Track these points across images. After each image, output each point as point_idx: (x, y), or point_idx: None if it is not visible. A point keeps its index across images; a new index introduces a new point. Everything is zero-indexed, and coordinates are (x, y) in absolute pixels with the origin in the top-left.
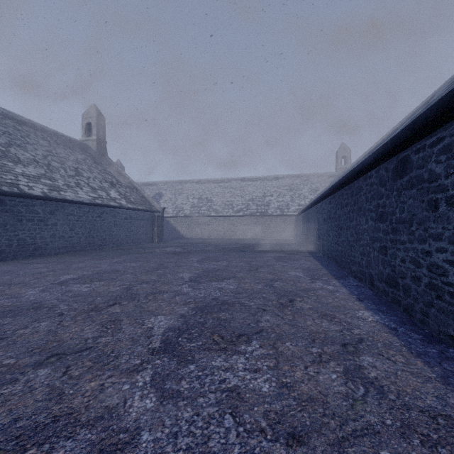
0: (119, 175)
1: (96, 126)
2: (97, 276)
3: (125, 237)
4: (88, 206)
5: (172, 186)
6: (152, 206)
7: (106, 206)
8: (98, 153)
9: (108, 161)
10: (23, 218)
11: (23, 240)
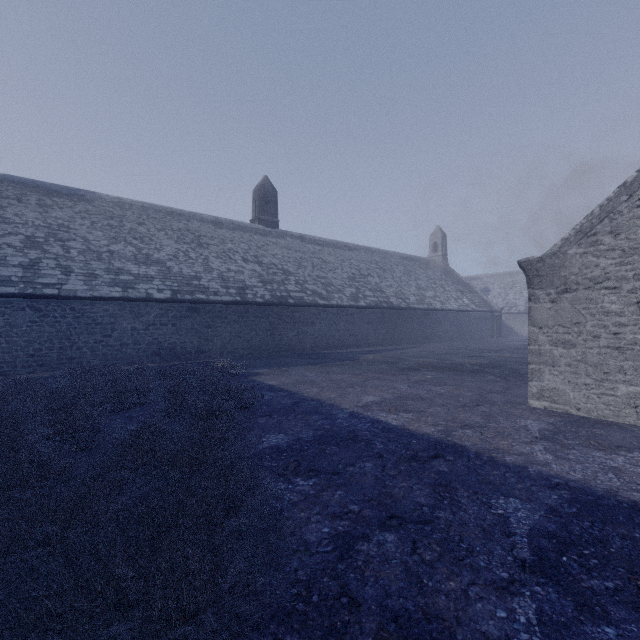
0: (461, 282)
1: (441, 244)
2: (496, 349)
3: (474, 333)
4: (456, 312)
5: (500, 280)
6: (491, 307)
7: (465, 311)
8: (443, 266)
9: (450, 271)
10: (434, 322)
11: (434, 333)
